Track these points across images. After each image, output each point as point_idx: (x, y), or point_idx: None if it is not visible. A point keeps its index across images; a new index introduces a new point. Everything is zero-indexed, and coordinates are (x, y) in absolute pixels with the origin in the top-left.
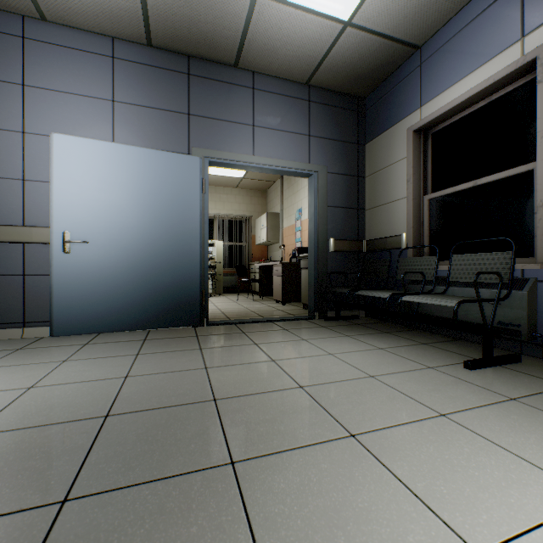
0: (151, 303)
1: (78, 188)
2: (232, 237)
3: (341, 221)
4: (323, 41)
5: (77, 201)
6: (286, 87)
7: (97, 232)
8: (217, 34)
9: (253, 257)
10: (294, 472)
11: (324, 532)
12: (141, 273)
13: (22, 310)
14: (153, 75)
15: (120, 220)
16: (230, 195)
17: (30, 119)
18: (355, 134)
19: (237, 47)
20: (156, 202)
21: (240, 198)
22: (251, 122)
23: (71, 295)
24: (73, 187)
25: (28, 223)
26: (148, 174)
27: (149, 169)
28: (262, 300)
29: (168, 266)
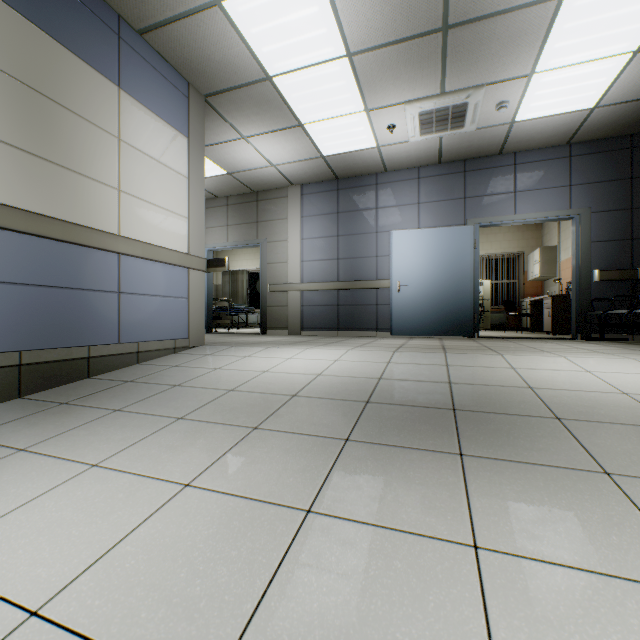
0: (441, 320)
1: (403, 257)
2: (499, 275)
3: (608, 254)
4: (574, 121)
5: (402, 264)
6: (545, 153)
7: (412, 280)
8: (485, 145)
9: (524, 294)
10: (514, 351)
11: (518, 353)
12: (435, 302)
13: (376, 323)
14: (441, 180)
15: (423, 272)
16: (497, 234)
17: (379, 225)
18: (628, 170)
19: (500, 146)
20: (444, 259)
21: (509, 236)
22: (512, 190)
23: (400, 314)
24: (401, 257)
25: (378, 278)
26: (439, 243)
27: (440, 240)
28: (531, 333)
29: (451, 298)
